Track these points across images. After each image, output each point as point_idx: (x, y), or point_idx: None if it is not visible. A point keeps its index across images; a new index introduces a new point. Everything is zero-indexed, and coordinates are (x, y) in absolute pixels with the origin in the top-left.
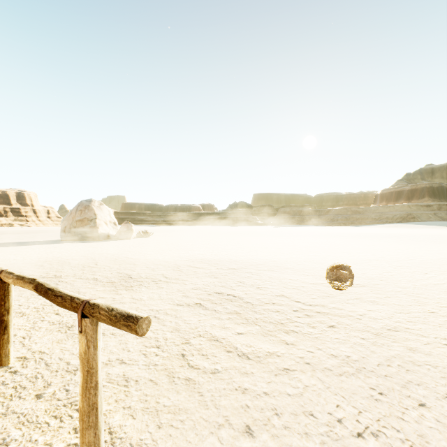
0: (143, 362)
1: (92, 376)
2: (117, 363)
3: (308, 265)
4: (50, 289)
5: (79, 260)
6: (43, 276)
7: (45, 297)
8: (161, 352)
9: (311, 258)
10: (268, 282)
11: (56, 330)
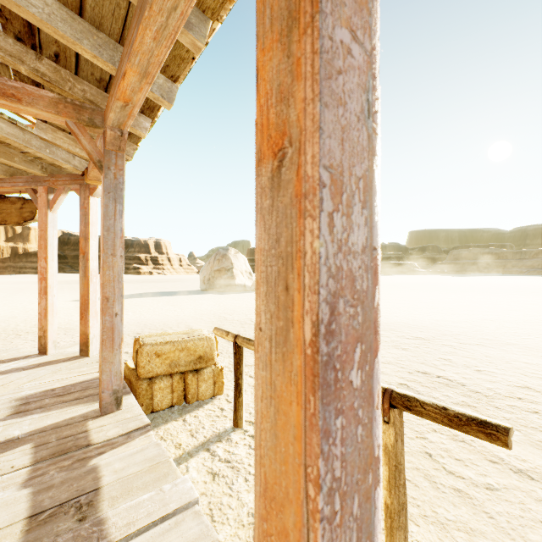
0: None
1: (400, 472)
2: None
3: (541, 340)
4: None
5: (232, 315)
6: (211, 332)
7: None
8: None
9: (539, 329)
10: (489, 363)
11: None
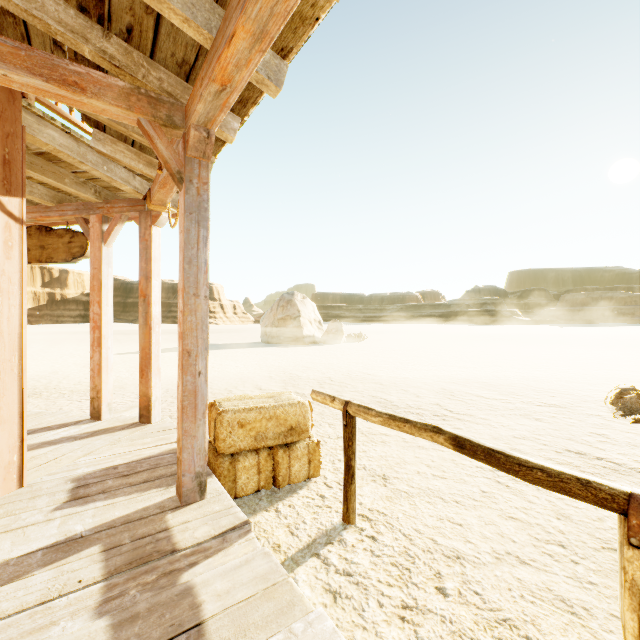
0: (560, 570)
1: None
2: (515, 561)
3: None
4: (497, 451)
5: (306, 373)
6: None
7: (483, 461)
8: (577, 557)
9: None
10: None
11: (369, 478)
